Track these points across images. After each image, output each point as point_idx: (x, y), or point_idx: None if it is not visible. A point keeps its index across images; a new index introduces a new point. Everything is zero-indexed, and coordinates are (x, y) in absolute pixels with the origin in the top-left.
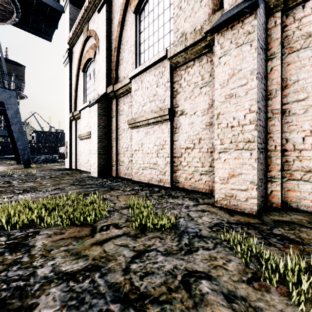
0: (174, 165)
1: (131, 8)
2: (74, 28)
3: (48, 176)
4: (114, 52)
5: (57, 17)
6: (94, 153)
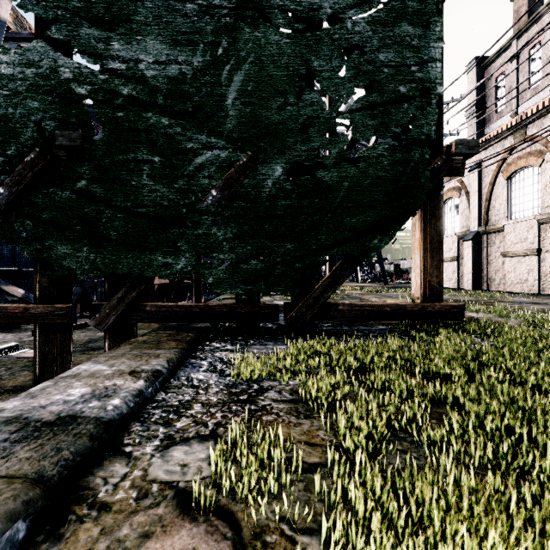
0: (541, 281)
1: (503, 177)
2: None
3: None
4: (485, 202)
5: None
6: (468, 274)
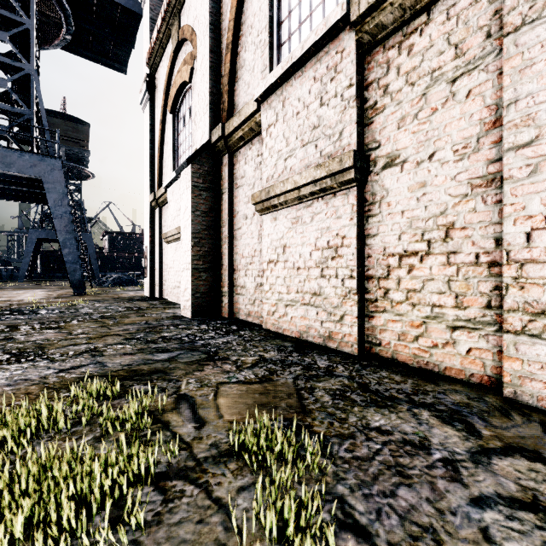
0: (368, 299)
1: None
2: (156, 32)
3: (98, 313)
4: (226, 55)
5: (134, 27)
6: (186, 269)
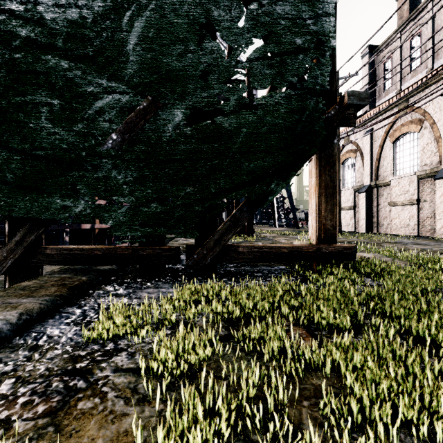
0: (420, 225)
1: (390, 141)
2: None
3: None
4: (376, 161)
5: None
6: (362, 220)
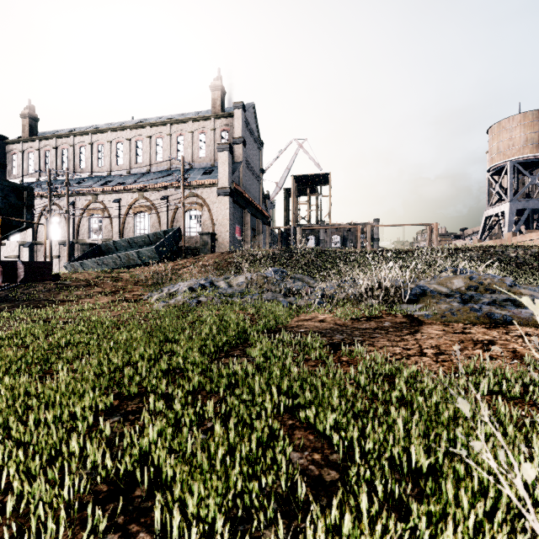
0: None
1: None
2: None
3: None
4: None
5: None
6: None
